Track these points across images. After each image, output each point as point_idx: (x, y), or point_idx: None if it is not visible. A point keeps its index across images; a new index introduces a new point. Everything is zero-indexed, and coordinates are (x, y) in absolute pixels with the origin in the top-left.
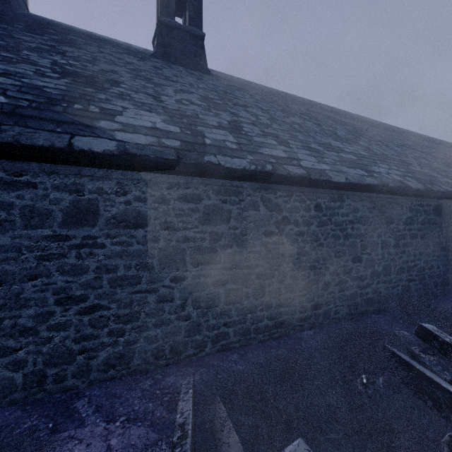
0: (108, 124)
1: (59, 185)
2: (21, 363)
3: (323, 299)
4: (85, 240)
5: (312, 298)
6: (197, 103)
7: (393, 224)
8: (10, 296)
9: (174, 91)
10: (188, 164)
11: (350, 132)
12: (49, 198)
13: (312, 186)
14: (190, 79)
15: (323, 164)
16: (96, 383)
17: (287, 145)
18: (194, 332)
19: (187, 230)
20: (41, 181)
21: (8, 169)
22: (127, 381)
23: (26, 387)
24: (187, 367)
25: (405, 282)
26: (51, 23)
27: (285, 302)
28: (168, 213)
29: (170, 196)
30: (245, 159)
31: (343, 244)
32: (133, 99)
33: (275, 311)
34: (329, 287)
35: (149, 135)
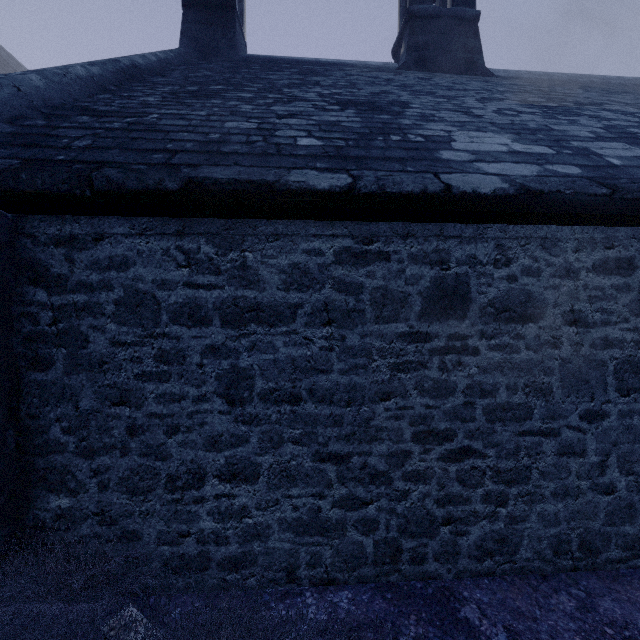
0: (453, 155)
1: (417, 254)
2: (371, 523)
3: None
4: (451, 341)
5: None
6: (525, 111)
7: None
8: (359, 422)
9: (478, 101)
10: (629, 200)
11: None
12: (404, 276)
13: None
14: (476, 84)
15: None
16: (465, 577)
17: None
18: (621, 519)
19: (608, 326)
20: (394, 250)
21: (355, 235)
22: (520, 587)
23: (377, 561)
24: (623, 585)
25: None
26: (277, 59)
27: None
28: (575, 295)
29: (579, 264)
30: None
31: None
32: (444, 120)
33: None
34: None
35: (522, 163)
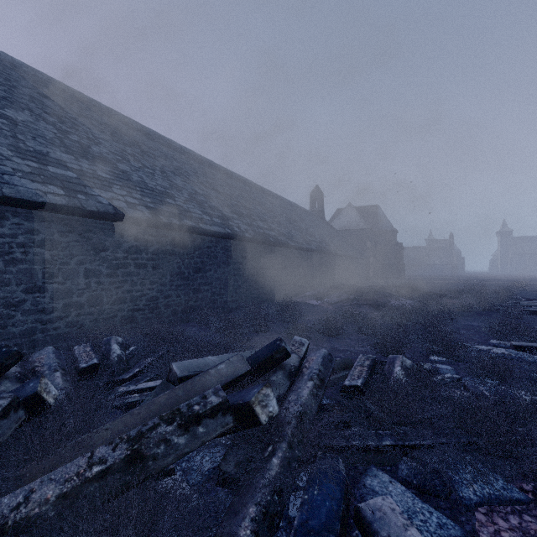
0: None
1: None
2: None
3: None
4: None
5: None
6: None
7: (107, 251)
8: None
9: None
10: None
11: (122, 153)
12: None
13: None
14: None
15: None
16: None
17: None
18: None
19: None
20: None
21: None
22: None
23: None
24: None
25: (127, 313)
26: None
27: None
28: None
29: None
30: None
31: (5, 271)
32: None
33: None
34: None
35: None
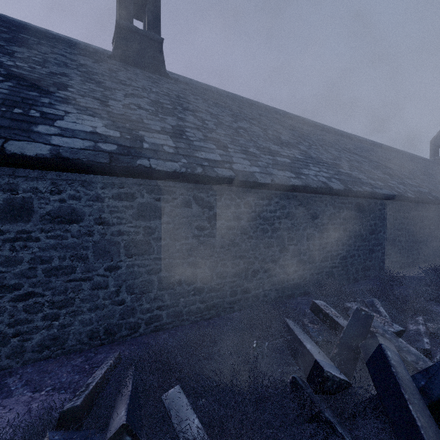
0: (46, 129)
1: None
2: None
3: (252, 284)
4: (20, 234)
5: (242, 283)
6: (145, 108)
7: (318, 219)
8: None
9: (124, 95)
10: (121, 167)
11: (294, 137)
12: None
13: (242, 187)
14: (144, 83)
15: (255, 167)
16: (30, 363)
17: (226, 149)
18: (128, 316)
19: (121, 225)
20: None
21: None
22: (60, 360)
23: None
24: (120, 346)
25: (328, 269)
26: (4, 19)
27: (216, 287)
28: (102, 210)
29: (105, 195)
30: (178, 163)
31: (271, 237)
32: (78, 104)
33: (206, 295)
34: (258, 273)
35: (86, 140)
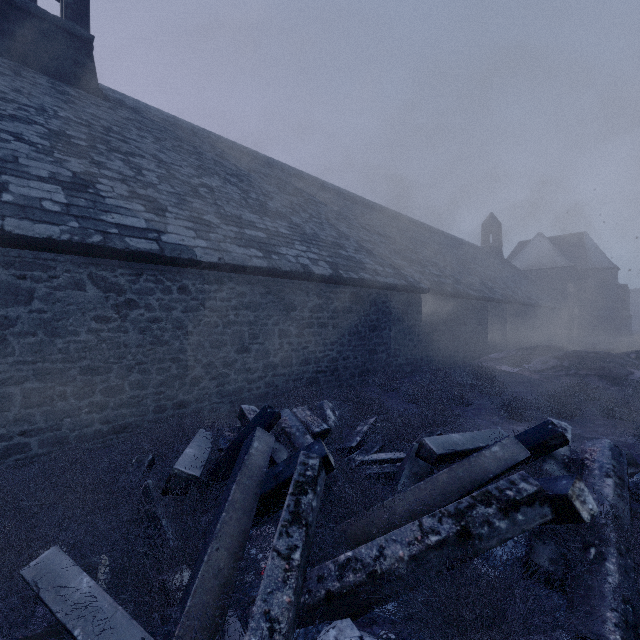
0: None
1: None
2: None
3: (192, 395)
4: None
5: (175, 395)
6: (31, 140)
7: (296, 311)
8: None
9: None
10: None
11: (291, 205)
12: None
13: (174, 265)
14: (47, 100)
15: (201, 241)
16: None
17: (162, 213)
18: None
19: None
20: None
21: None
22: None
23: None
24: None
25: (311, 374)
26: None
27: (131, 402)
28: None
29: None
30: (60, 227)
31: (223, 333)
32: None
33: (113, 412)
34: (202, 381)
35: None
